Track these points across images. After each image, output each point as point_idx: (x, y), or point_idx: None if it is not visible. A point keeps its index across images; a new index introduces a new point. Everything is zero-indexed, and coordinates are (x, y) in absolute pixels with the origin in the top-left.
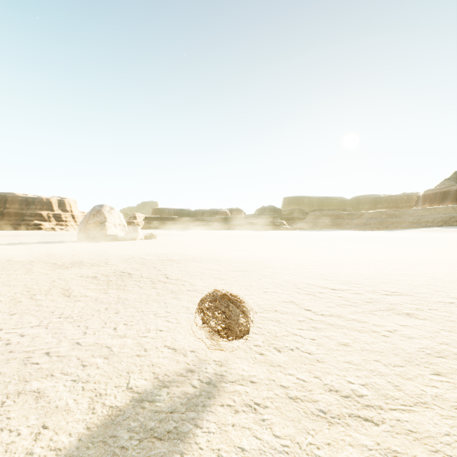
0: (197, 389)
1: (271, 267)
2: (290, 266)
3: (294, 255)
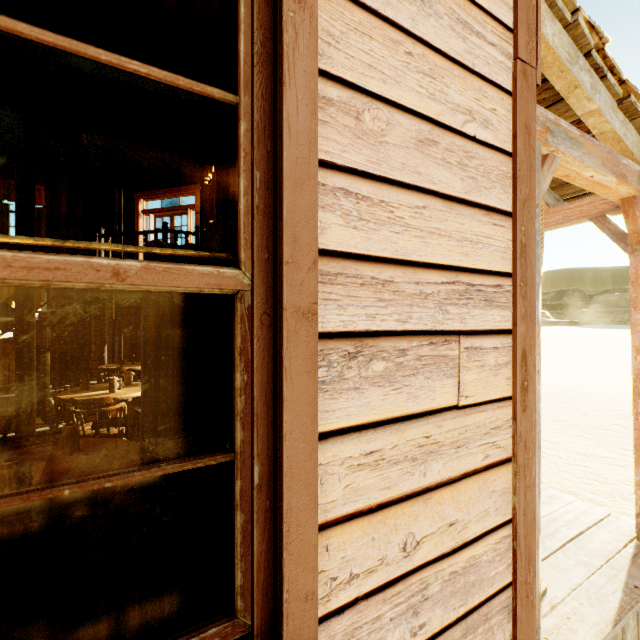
0: (580, 456)
1: (572, 390)
2: (597, 391)
3: (593, 376)
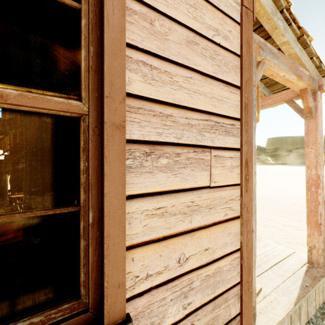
0: (283, 226)
1: (280, 195)
2: (292, 195)
3: (290, 188)
